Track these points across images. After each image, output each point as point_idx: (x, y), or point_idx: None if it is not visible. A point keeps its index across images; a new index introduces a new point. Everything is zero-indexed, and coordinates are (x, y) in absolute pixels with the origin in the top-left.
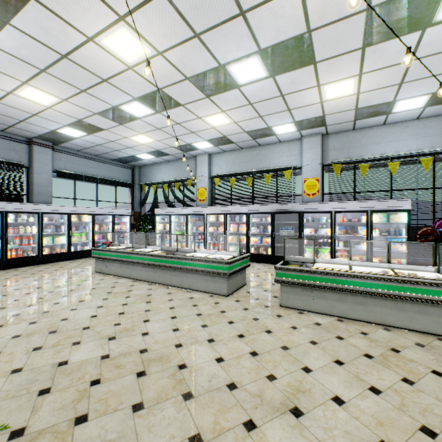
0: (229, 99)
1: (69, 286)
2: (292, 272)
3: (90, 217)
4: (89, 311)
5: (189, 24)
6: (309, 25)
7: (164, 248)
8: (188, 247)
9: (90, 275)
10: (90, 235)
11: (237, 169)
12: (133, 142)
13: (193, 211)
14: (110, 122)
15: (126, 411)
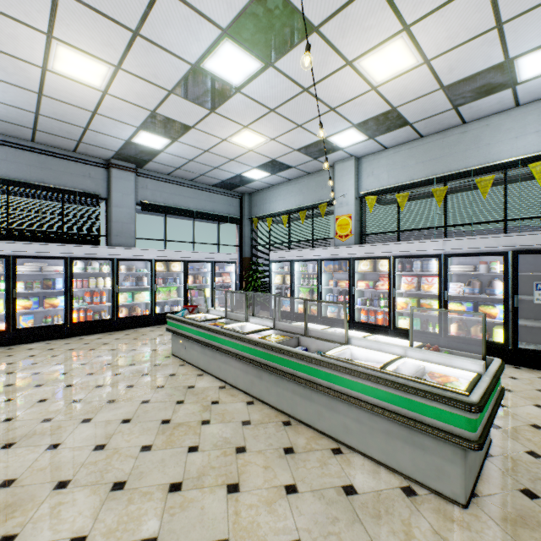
0: None
1: (112, 389)
2: None
3: (181, 265)
4: (84, 503)
5: None
6: None
7: (279, 326)
8: (320, 314)
9: (159, 362)
10: (182, 290)
11: (411, 176)
12: (236, 148)
13: (330, 254)
14: (196, 109)
15: None
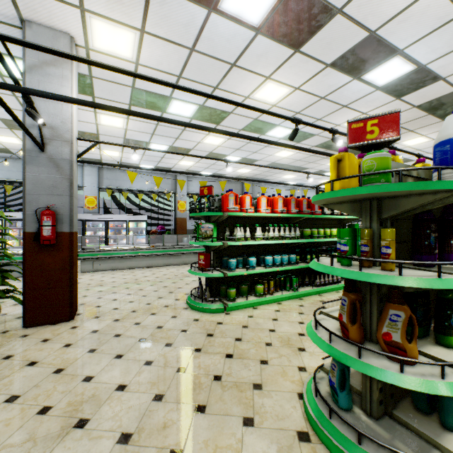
0: None
1: None
2: (89, 253)
3: None
4: None
5: None
6: (99, 132)
7: None
8: None
9: None
10: None
11: (15, 177)
12: None
13: None
14: None
15: None
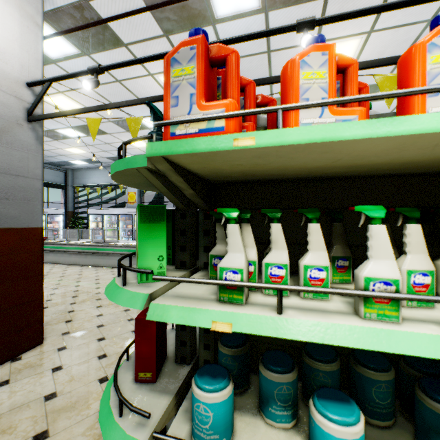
0: (145, 133)
1: None
2: None
3: None
4: None
5: (108, 100)
6: None
7: (94, 240)
8: None
9: None
10: None
11: None
12: (67, 152)
13: (123, 212)
14: (46, 138)
15: (67, 304)
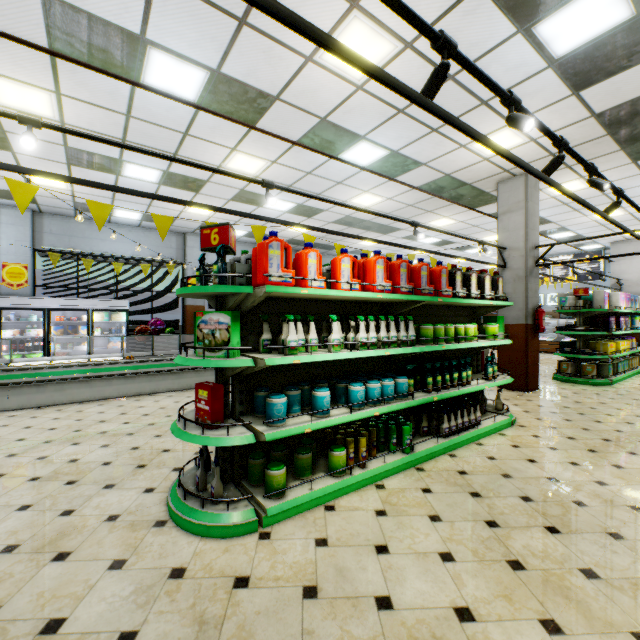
0: None
1: None
2: None
3: None
4: None
5: None
6: (3, 127)
7: None
8: None
9: None
10: None
11: None
12: None
13: None
14: None
15: None
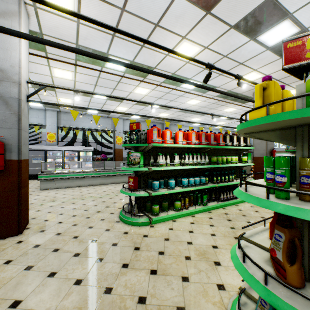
0: None
1: None
2: (46, 175)
3: None
4: None
5: None
6: (54, 83)
7: None
8: None
9: None
10: None
11: None
12: None
13: None
14: None
15: None
